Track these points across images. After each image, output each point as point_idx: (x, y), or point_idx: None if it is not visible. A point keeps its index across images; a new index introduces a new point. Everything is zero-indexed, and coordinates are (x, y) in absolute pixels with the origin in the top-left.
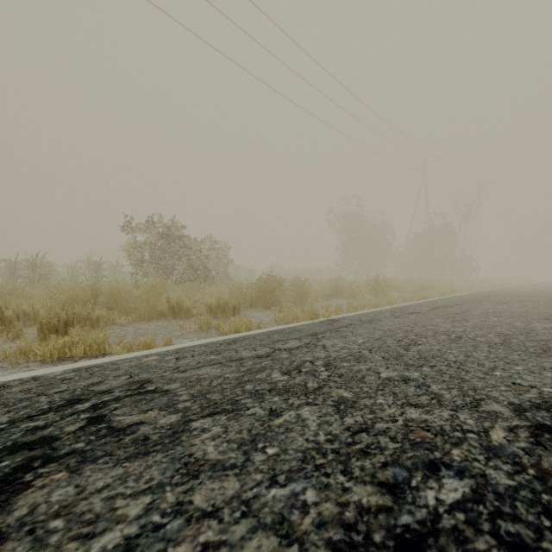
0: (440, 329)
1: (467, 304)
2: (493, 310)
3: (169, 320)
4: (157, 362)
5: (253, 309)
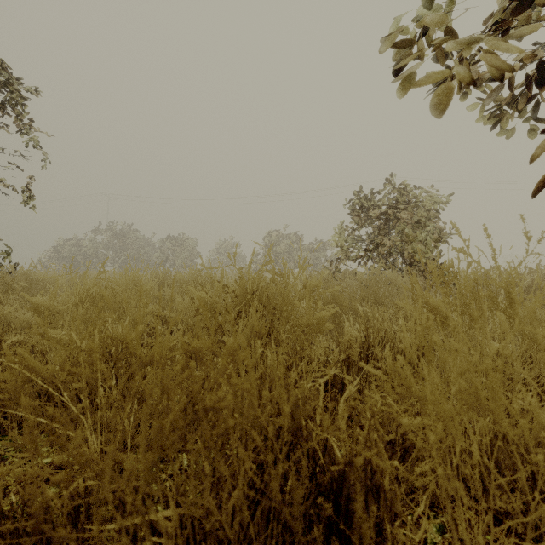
0: None
1: None
2: None
3: None
4: None
5: None
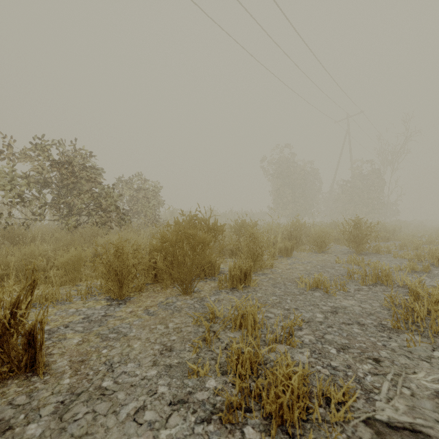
0: None
1: None
2: None
3: None
4: None
5: (152, 292)
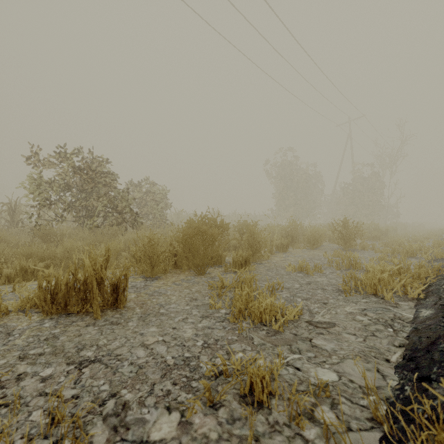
0: None
1: None
2: None
3: None
4: None
5: (175, 274)
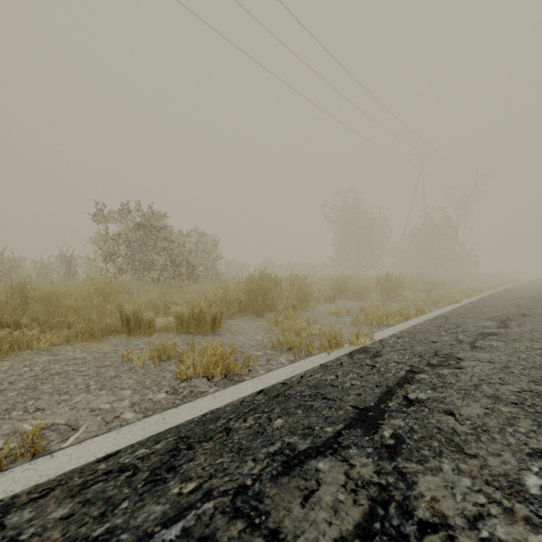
0: None
1: (535, 315)
2: None
3: (119, 339)
4: None
5: (241, 316)
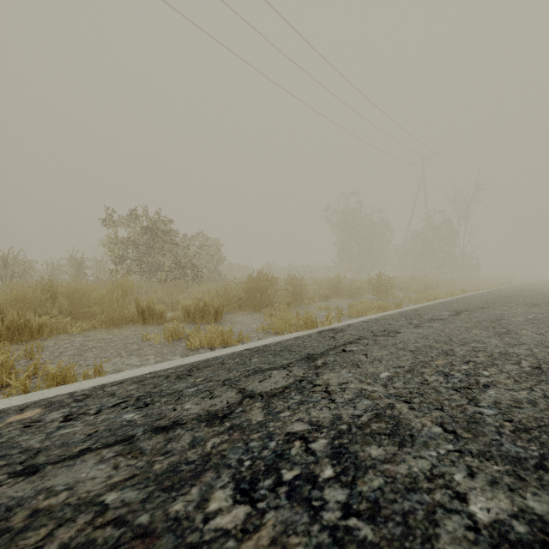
0: (493, 350)
1: (492, 307)
2: (535, 316)
3: (136, 327)
4: (19, 430)
5: (241, 311)
